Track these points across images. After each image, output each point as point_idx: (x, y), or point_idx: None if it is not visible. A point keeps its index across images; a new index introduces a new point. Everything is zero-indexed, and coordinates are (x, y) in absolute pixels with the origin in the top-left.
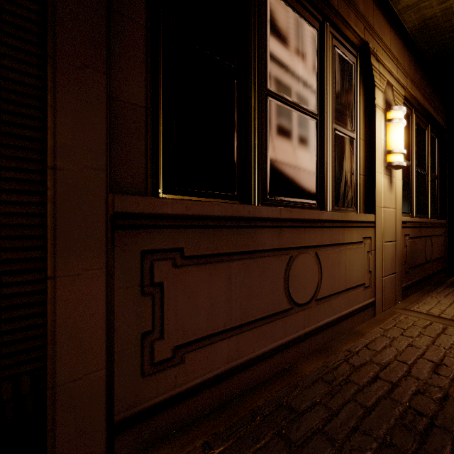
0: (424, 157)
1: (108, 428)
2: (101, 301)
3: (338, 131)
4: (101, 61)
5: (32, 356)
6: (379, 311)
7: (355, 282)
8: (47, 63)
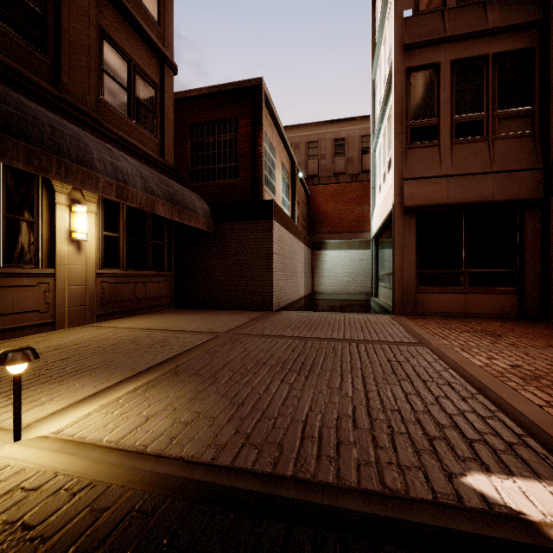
0: (142, 231)
1: None
2: None
3: (12, 219)
4: None
5: None
6: (62, 327)
7: (27, 309)
8: None
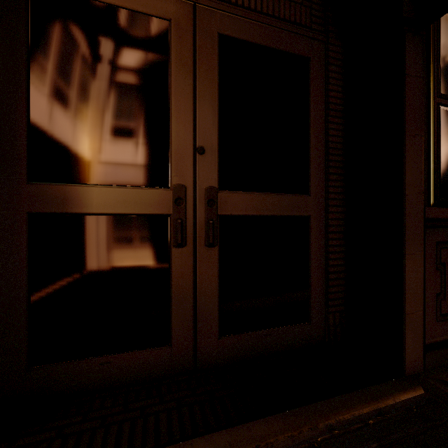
0: None
1: (423, 346)
2: (420, 270)
3: None
4: (420, 129)
5: (339, 302)
6: None
7: None
8: (403, 138)
